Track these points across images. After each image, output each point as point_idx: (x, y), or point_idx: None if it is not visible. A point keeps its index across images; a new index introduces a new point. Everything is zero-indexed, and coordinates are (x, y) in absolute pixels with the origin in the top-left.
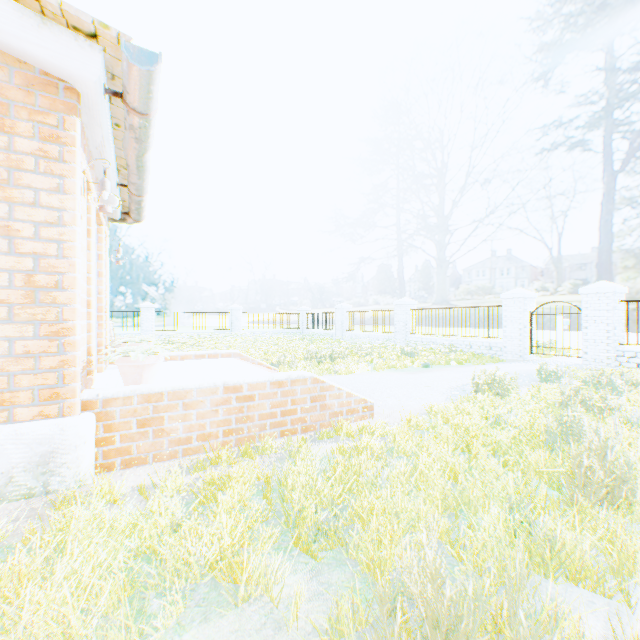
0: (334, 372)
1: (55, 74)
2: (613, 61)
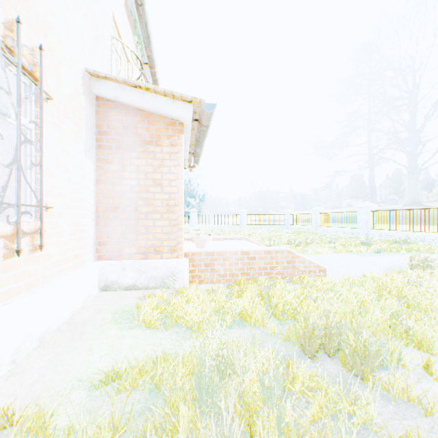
0: (305, 252)
1: (175, 119)
2: None
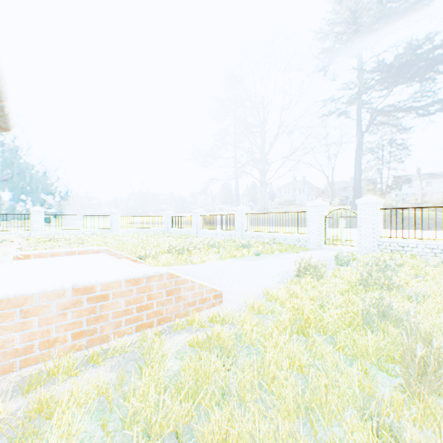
0: (190, 262)
1: None
2: (364, 62)
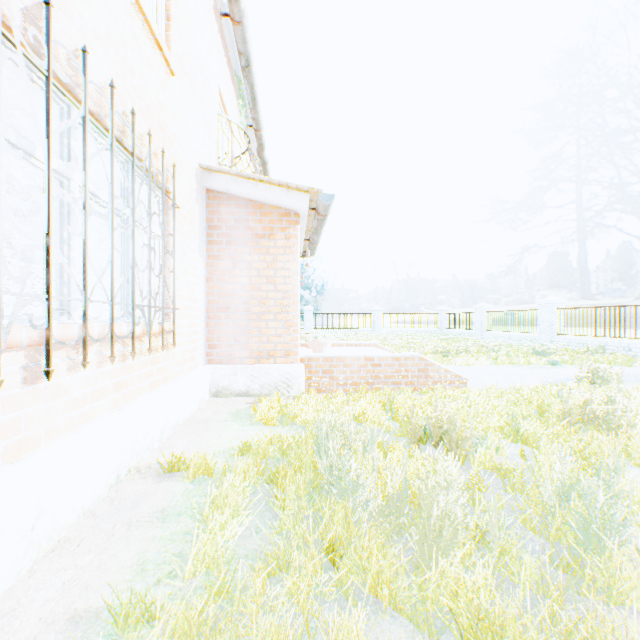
0: (454, 363)
1: (290, 209)
2: None
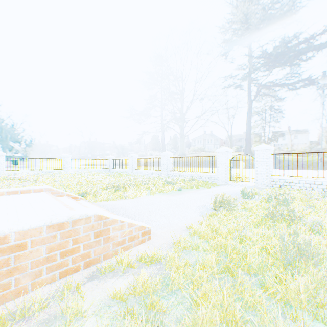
0: (125, 197)
1: None
2: (254, 49)
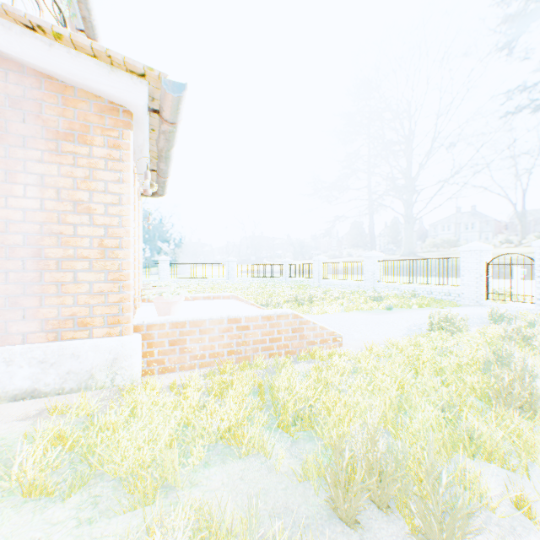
0: (311, 312)
1: (117, 102)
2: None
